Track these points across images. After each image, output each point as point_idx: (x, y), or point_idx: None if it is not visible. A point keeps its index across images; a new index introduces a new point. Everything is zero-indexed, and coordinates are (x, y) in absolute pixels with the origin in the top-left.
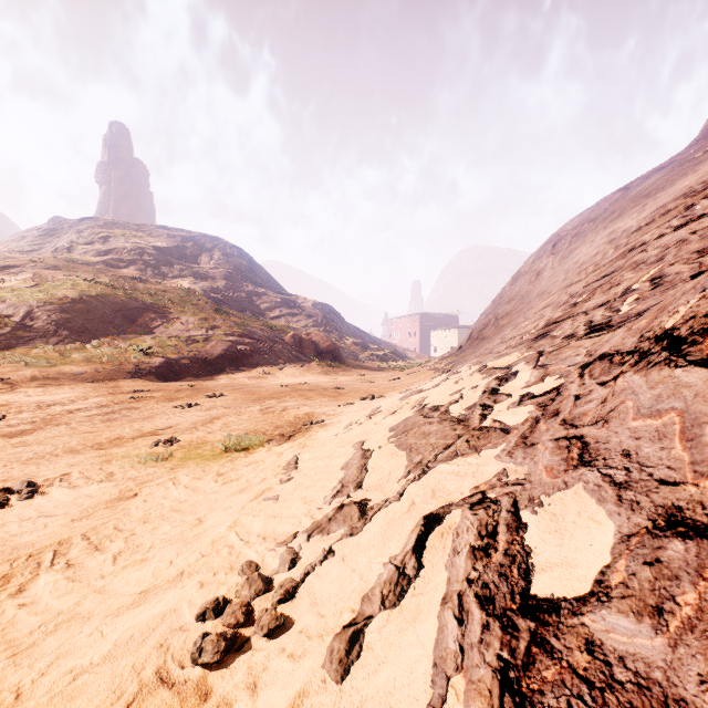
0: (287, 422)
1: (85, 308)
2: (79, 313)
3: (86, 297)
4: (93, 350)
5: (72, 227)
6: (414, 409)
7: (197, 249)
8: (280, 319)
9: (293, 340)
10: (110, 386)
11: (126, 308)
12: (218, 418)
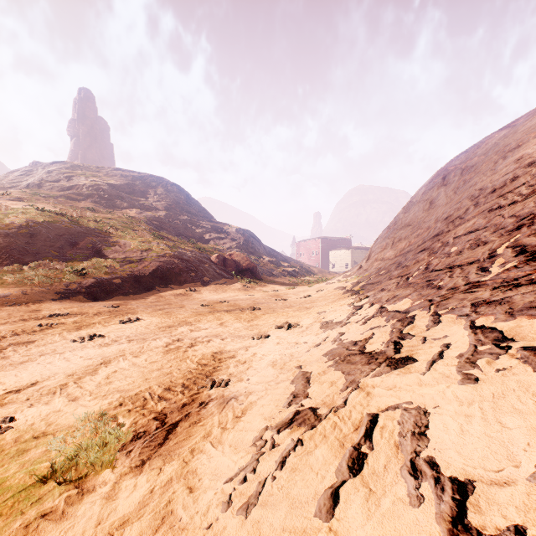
0: (185, 373)
1: (29, 232)
2: (22, 237)
3: (32, 223)
4: (29, 271)
5: (45, 168)
6: (431, 504)
7: (144, 186)
8: (209, 242)
9: (218, 260)
10: (29, 309)
11: (69, 232)
12: (108, 363)
